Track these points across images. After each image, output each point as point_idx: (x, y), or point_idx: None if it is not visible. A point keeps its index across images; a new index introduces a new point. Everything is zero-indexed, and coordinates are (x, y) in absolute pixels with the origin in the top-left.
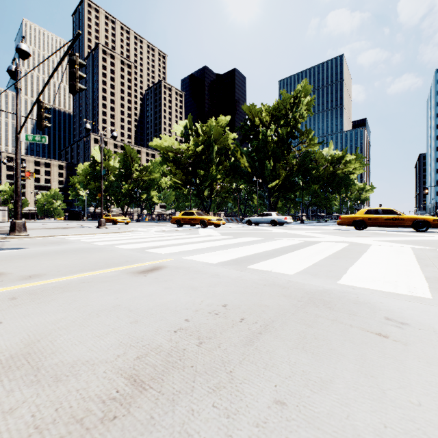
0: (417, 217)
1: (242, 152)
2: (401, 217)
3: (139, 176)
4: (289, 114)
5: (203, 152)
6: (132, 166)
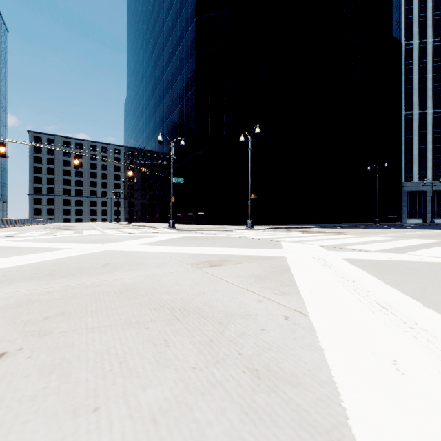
0: None
1: None
2: None
3: None
4: None
5: None
6: None
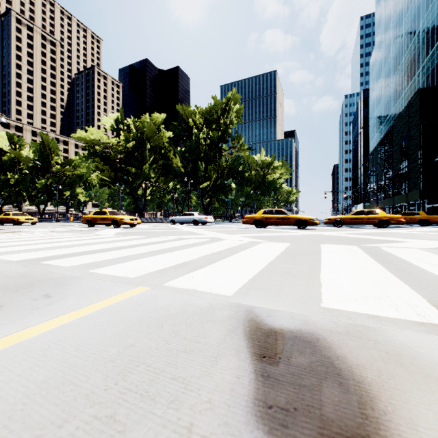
0: (298, 217)
1: (175, 152)
2: (288, 217)
3: (61, 171)
4: (221, 119)
5: (135, 148)
6: (51, 158)
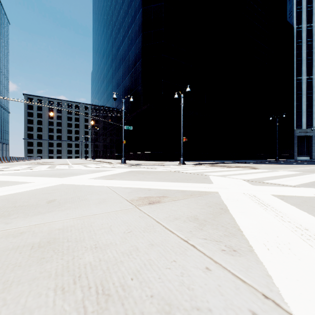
0: None
1: None
2: None
3: None
4: None
5: None
6: None
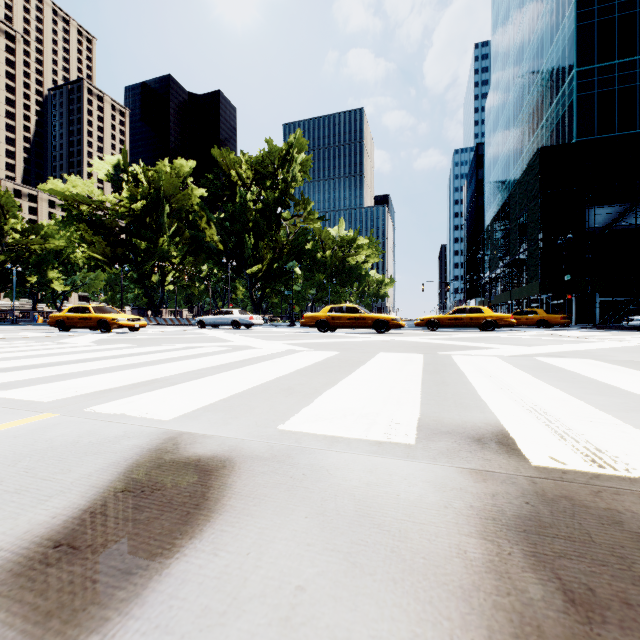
0: (377, 317)
1: (210, 219)
2: (363, 317)
3: (21, 242)
4: (280, 173)
5: (147, 211)
6: (4, 222)
